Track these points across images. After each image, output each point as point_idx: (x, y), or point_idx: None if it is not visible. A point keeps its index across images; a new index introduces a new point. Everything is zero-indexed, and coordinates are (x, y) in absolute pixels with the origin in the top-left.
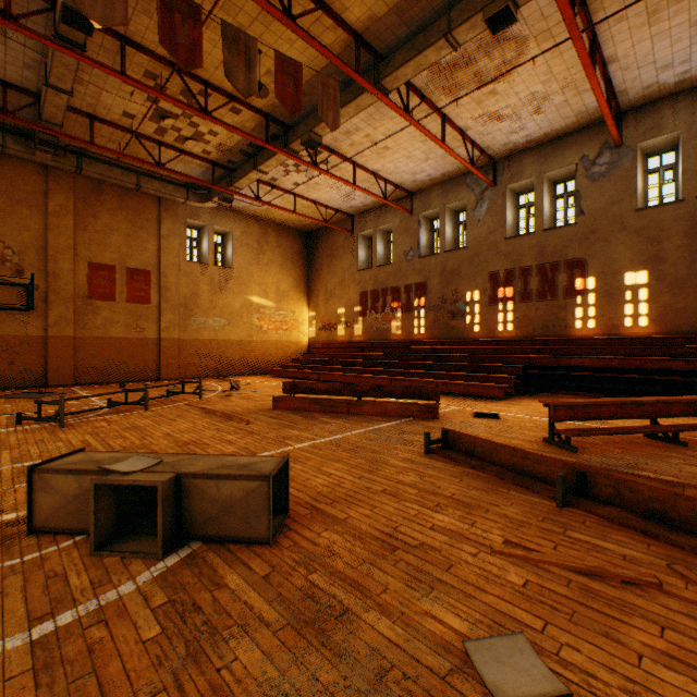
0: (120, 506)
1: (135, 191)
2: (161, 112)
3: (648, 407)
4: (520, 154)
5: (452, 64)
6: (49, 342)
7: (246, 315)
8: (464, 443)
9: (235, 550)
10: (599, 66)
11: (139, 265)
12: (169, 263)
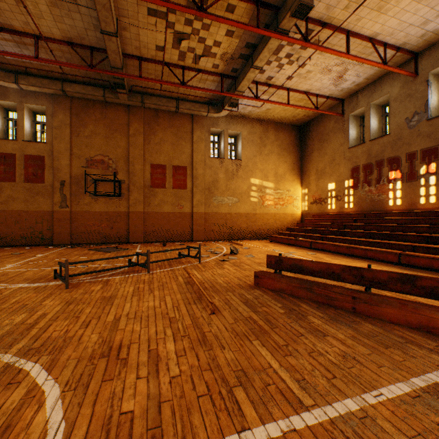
0: None
1: (177, 114)
2: (178, 36)
3: None
4: None
5: None
6: (130, 215)
7: (251, 194)
8: None
9: None
10: None
11: (180, 163)
12: (198, 160)
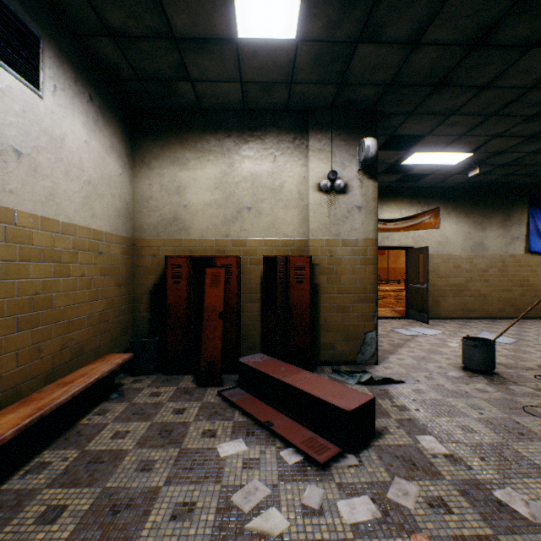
0: None
1: None
2: None
3: None
4: None
5: None
6: None
7: None
8: None
9: None
10: None
11: None
12: None
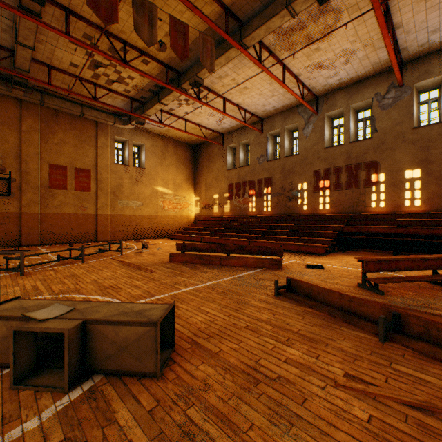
0: (45, 341)
1: (80, 117)
2: (96, 63)
3: (431, 262)
4: (334, 92)
5: (290, 29)
6: (22, 216)
7: (154, 199)
8: (303, 288)
9: (129, 383)
10: (389, 31)
11: (83, 166)
12: (103, 164)
